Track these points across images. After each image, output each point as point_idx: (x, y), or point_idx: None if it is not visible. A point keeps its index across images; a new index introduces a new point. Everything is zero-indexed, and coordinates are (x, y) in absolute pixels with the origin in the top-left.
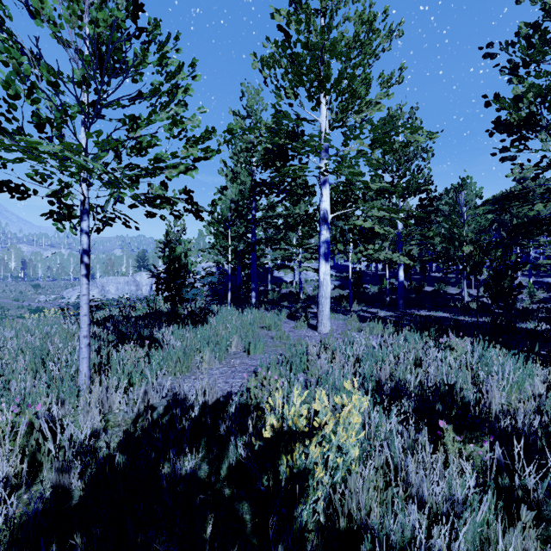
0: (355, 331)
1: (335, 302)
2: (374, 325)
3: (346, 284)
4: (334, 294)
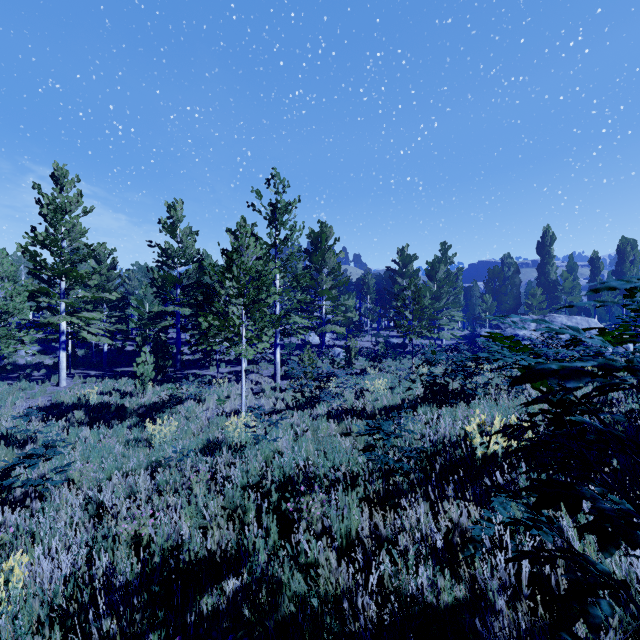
0: (81, 383)
1: (48, 369)
2: (92, 378)
3: (49, 349)
4: (36, 360)
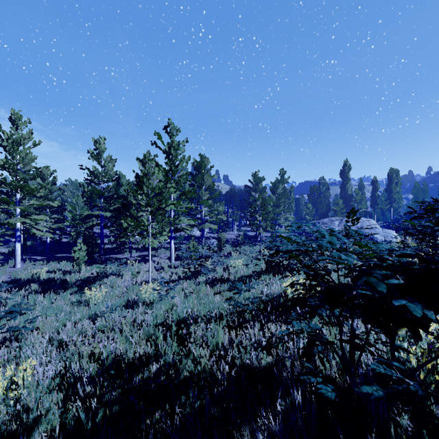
0: (31, 265)
1: (4, 255)
2: (40, 262)
3: (3, 241)
4: None
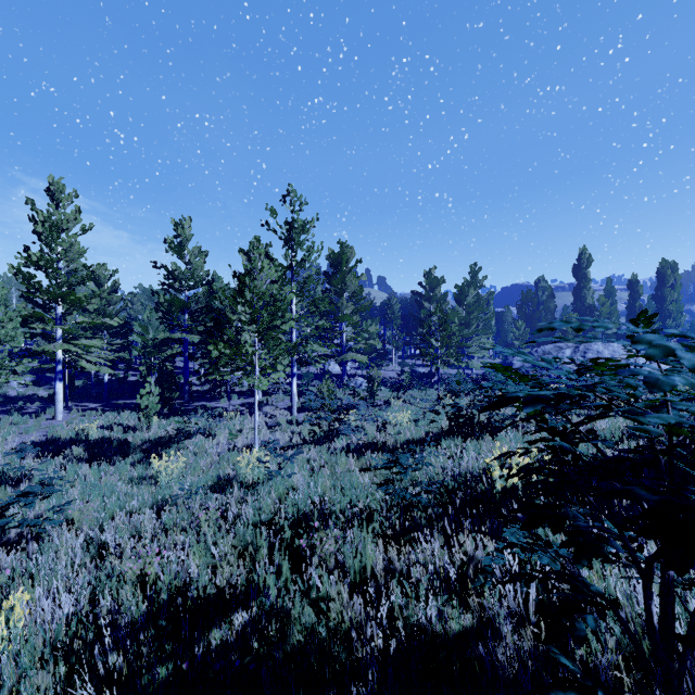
0: (79, 417)
1: (43, 401)
2: (92, 411)
3: (43, 379)
4: (29, 391)
